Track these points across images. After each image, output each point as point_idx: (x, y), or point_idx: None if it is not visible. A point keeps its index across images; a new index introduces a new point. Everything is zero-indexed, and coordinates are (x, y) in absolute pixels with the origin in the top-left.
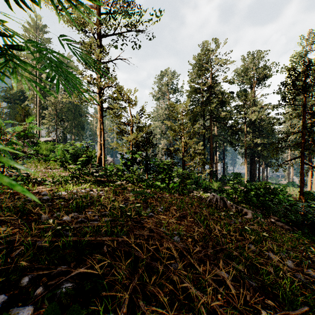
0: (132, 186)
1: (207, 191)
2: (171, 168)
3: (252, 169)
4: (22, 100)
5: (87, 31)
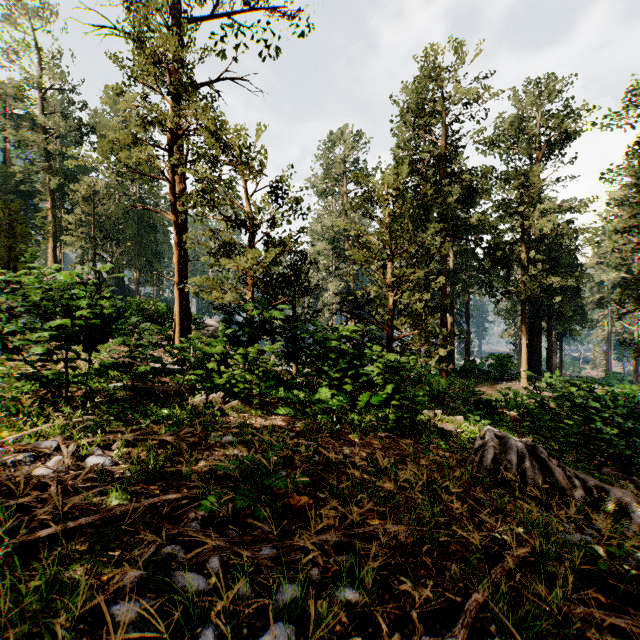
0: (243, 407)
1: (443, 402)
2: (360, 348)
3: (534, 345)
4: (25, 195)
5: (149, 10)
